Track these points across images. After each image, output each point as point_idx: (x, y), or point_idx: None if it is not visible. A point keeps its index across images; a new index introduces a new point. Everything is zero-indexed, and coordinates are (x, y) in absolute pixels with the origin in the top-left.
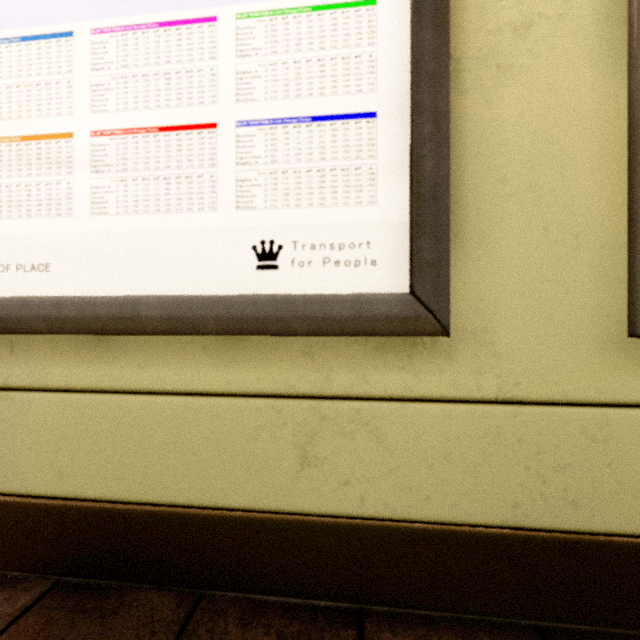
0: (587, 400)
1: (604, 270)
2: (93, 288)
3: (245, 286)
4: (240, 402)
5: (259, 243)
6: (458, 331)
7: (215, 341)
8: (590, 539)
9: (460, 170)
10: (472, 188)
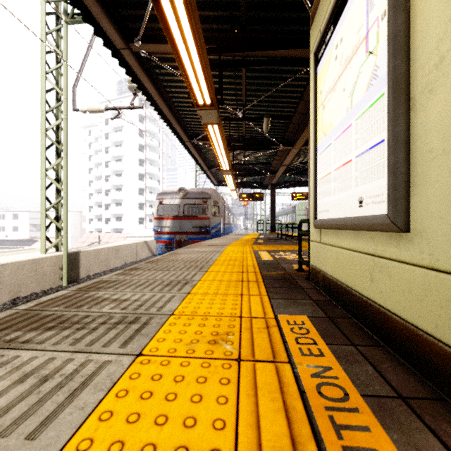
0: None
1: None
2: (333, 216)
3: (356, 213)
4: (358, 254)
5: (359, 198)
6: (414, 230)
7: (353, 232)
8: None
9: (414, 151)
10: (419, 159)
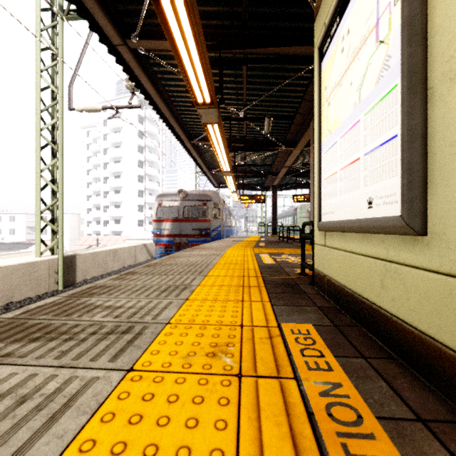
0: None
1: None
2: (340, 218)
3: (365, 215)
4: (367, 259)
5: (368, 198)
6: (432, 233)
7: (362, 235)
8: None
9: (432, 146)
10: (438, 154)
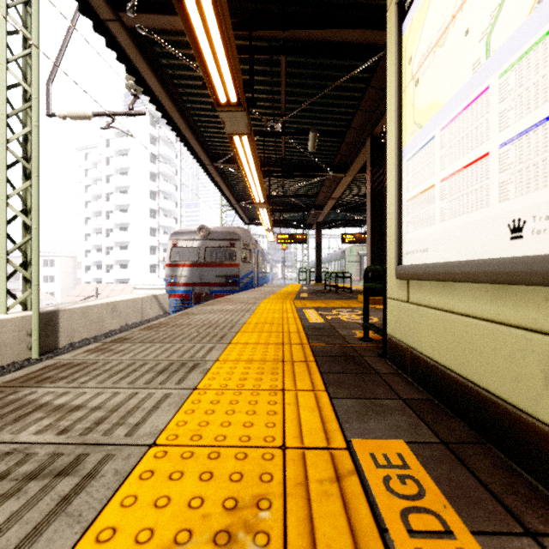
0: None
1: None
2: (440, 258)
3: (503, 252)
4: (505, 329)
5: (511, 222)
6: None
7: (491, 288)
8: None
9: None
10: None
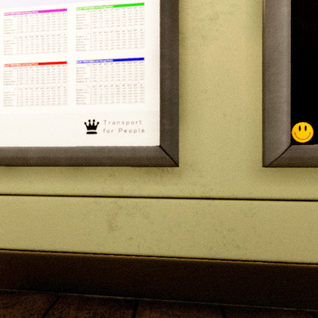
0: (243, 197)
1: (251, 135)
2: (5, 143)
3: (81, 142)
4: (79, 199)
5: (87, 121)
6: (184, 164)
7: (67, 169)
8: (245, 263)
9: (185, 86)
10: (190, 95)
